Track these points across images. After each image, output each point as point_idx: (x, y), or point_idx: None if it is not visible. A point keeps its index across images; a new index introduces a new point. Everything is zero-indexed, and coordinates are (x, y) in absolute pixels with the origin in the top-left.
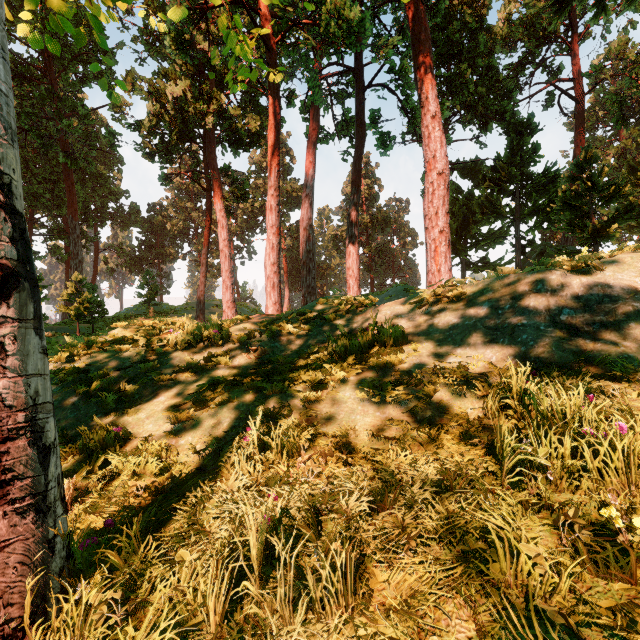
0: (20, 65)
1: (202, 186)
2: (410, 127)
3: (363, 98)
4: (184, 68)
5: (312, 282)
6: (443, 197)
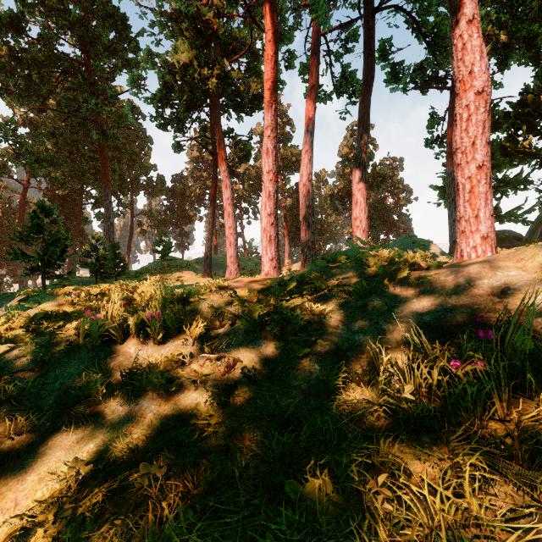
0: (66, 61)
1: (208, 150)
2: (430, 50)
3: (373, 23)
4: (191, 39)
5: (311, 237)
6: (483, 123)
